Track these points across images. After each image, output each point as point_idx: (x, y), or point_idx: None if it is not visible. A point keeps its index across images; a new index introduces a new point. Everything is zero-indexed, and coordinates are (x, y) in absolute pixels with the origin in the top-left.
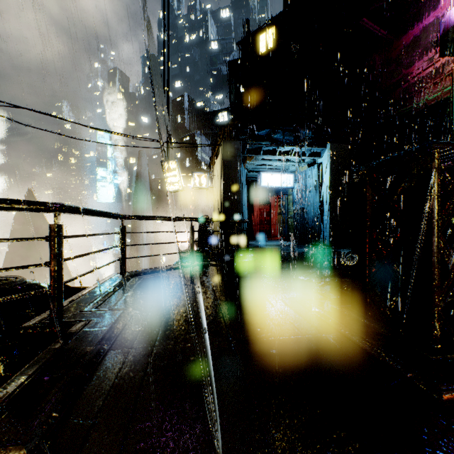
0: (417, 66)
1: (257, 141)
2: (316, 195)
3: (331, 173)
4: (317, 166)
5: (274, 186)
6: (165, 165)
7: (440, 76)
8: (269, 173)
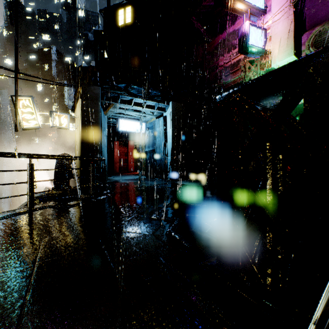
0: (224, 59)
1: (115, 90)
2: (162, 140)
3: (173, 124)
4: (163, 118)
5: (130, 131)
6: None
7: (236, 68)
8: (126, 120)
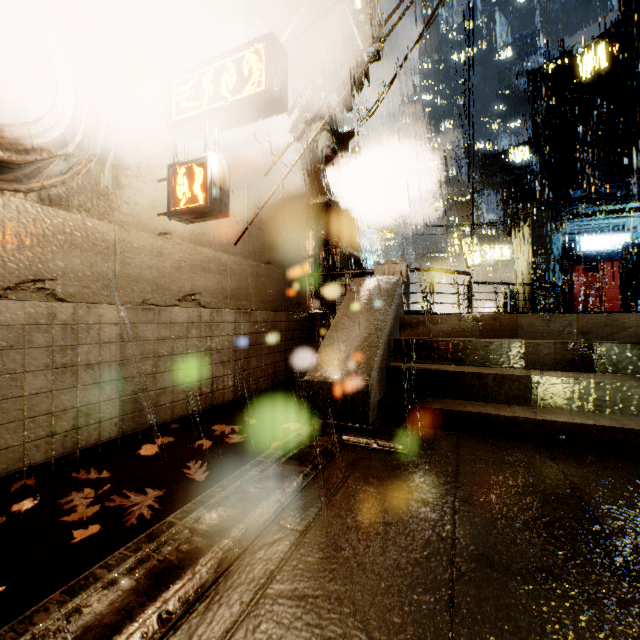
0: None
1: (573, 206)
2: None
3: None
4: None
5: (599, 250)
6: (464, 242)
7: None
8: (593, 236)
